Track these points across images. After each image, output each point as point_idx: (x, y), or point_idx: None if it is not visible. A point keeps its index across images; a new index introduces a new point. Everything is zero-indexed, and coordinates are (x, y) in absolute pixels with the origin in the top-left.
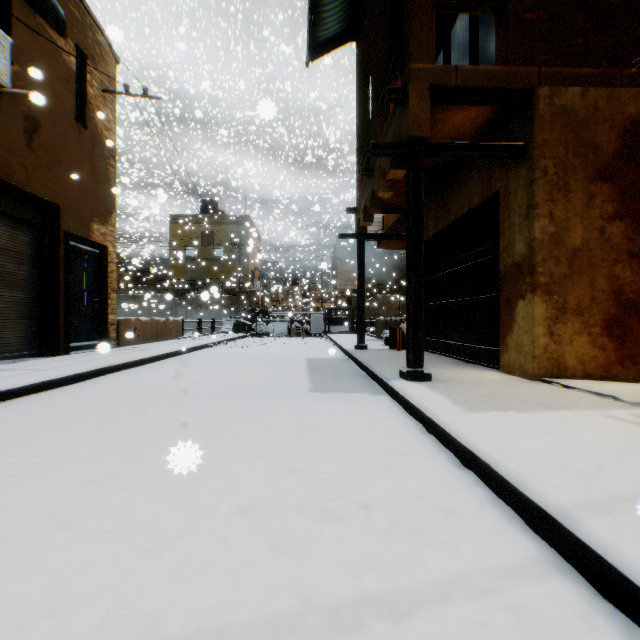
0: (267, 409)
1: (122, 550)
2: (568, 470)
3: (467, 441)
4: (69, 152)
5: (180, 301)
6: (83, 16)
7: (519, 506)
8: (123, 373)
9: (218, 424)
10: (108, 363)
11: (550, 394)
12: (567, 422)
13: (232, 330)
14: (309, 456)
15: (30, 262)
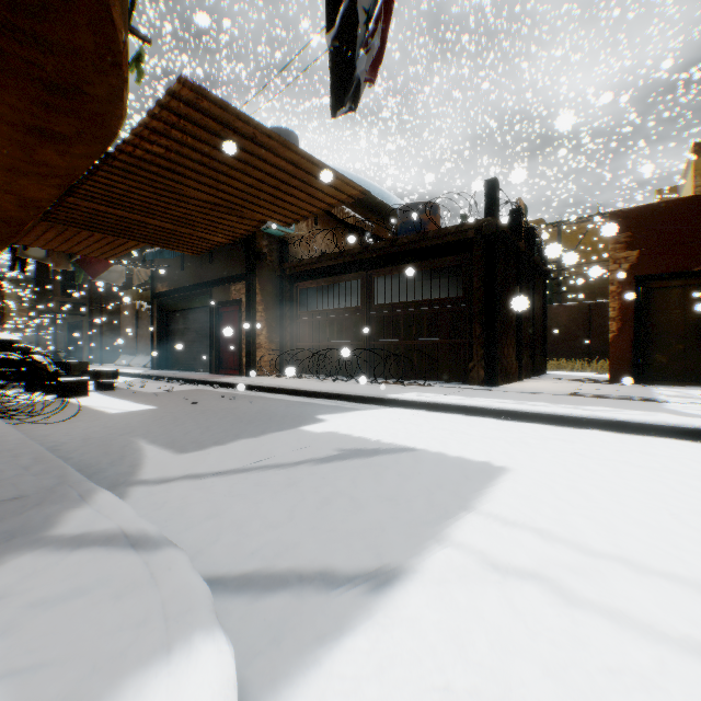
0: None
1: None
2: None
3: None
4: None
5: None
6: None
7: None
8: None
9: None
10: None
11: None
12: None
13: None
14: None
15: None
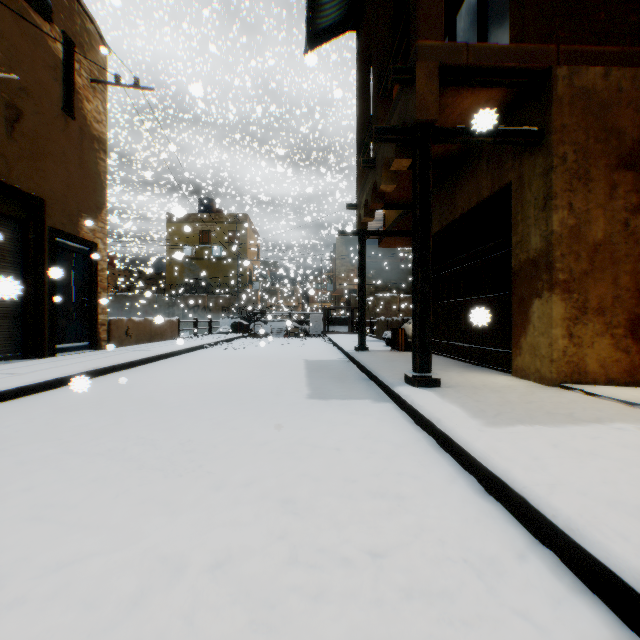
0: (260, 419)
1: (52, 631)
2: (629, 509)
3: (494, 466)
4: (55, 144)
5: (177, 301)
6: (71, 2)
7: (572, 559)
8: (109, 377)
9: (203, 438)
10: (93, 366)
11: (574, 403)
12: (605, 439)
13: (229, 330)
14: (305, 481)
15: (12, 259)
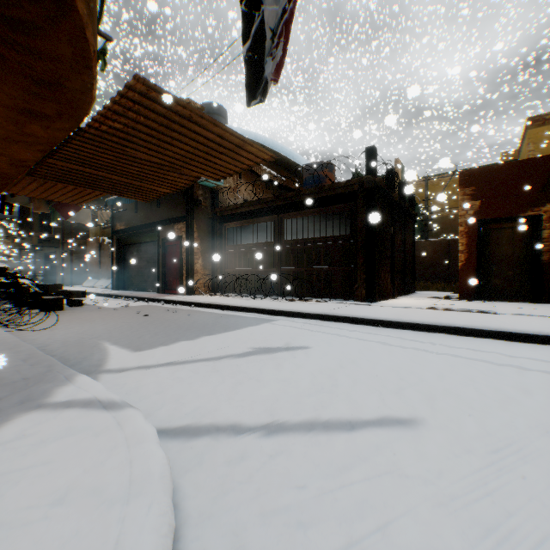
0: None
1: None
2: None
3: None
4: None
5: None
6: None
7: None
8: None
9: None
10: None
11: None
12: None
13: None
14: None
15: None
